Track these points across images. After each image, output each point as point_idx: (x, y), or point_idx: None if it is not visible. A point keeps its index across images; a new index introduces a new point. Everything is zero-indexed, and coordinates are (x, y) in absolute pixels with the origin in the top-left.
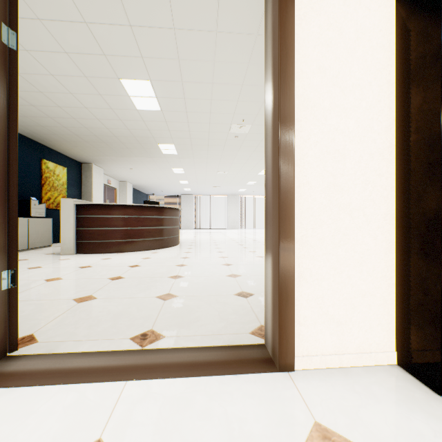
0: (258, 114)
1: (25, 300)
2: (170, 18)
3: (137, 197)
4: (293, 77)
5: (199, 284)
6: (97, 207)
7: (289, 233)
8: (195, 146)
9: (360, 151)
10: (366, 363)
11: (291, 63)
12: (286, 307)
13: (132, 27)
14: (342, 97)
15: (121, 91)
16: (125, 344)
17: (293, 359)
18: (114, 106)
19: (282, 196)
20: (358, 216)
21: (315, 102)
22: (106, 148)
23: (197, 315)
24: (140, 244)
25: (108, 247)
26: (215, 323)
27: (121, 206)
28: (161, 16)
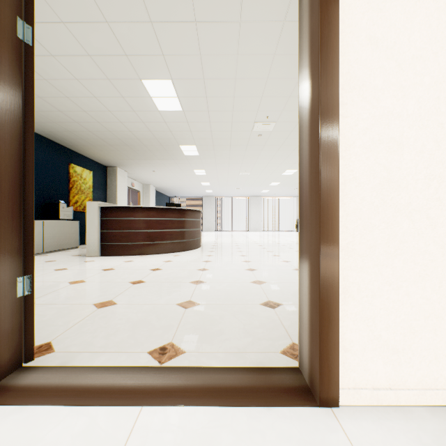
0: (284, 110)
1: (47, 303)
2: (192, 10)
3: (159, 200)
4: (337, 50)
5: (221, 291)
6: (120, 210)
7: (332, 239)
8: (216, 146)
9: (422, 138)
10: (430, 402)
11: (335, 35)
12: (329, 329)
13: (153, 23)
14: (398, 73)
15: (143, 92)
16: (142, 359)
17: (337, 392)
18: (136, 108)
19: (324, 195)
20: (420, 219)
21: (365, 80)
22: (130, 151)
23: (221, 328)
24: (162, 246)
25: (131, 249)
26: (240, 338)
27: (143, 208)
28: (182, 9)
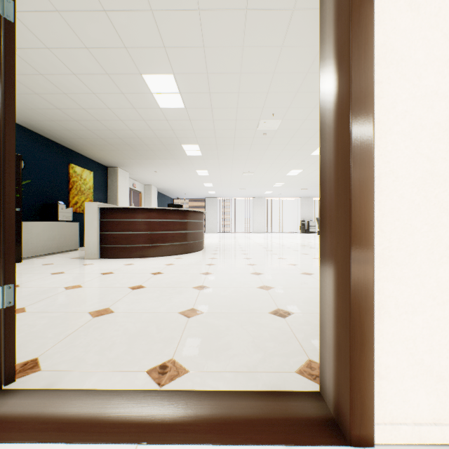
0: (290, 107)
1: (39, 311)
2: None
3: (161, 201)
4: (372, 17)
5: (227, 298)
6: (121, 211)
7: (366, 244)
8: (220, 145)
9: None
10: None
11: None
12: (361, 353)
13: (154, 11)
14: (444, 45)
15: (144, 88)
16: (139, 381)
17: (371, 429)
18: (137, 105)
19: (355, 191)
20: None
21: (404, 54)
22: (131, 151)
23: (227, 341)
24: (163, 249)
25: (132, 252)
26: (249, 353)
27: (144, 209)
28: None
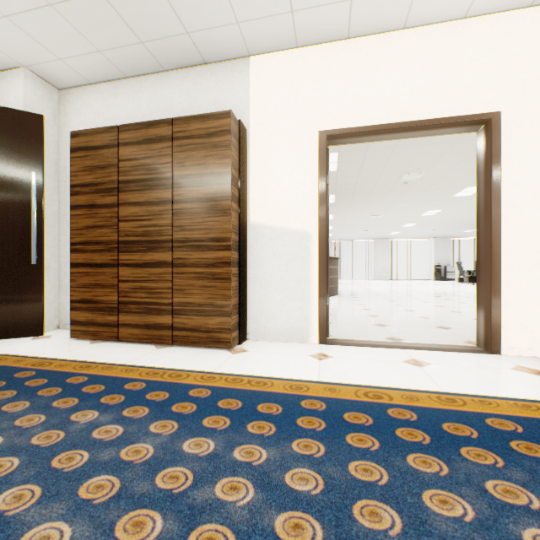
0: (435, 163)
1: None
2: None
3: None
4: (500, 192)
5: (398, 321)
6: None
7: (497, 278)
8: (356, 194)
9: None
10: None
11: (499, 185)
12: (495, 319)
13: None
14: (533, 199)
15: None
16: (384, 340)
17: (500, 348)
18: None
19: (493, 258)
20: None
21: (515, 204)
22: None
23: (416, 334)
24: None
25: None
26: (433, 337)
27: None
28: None
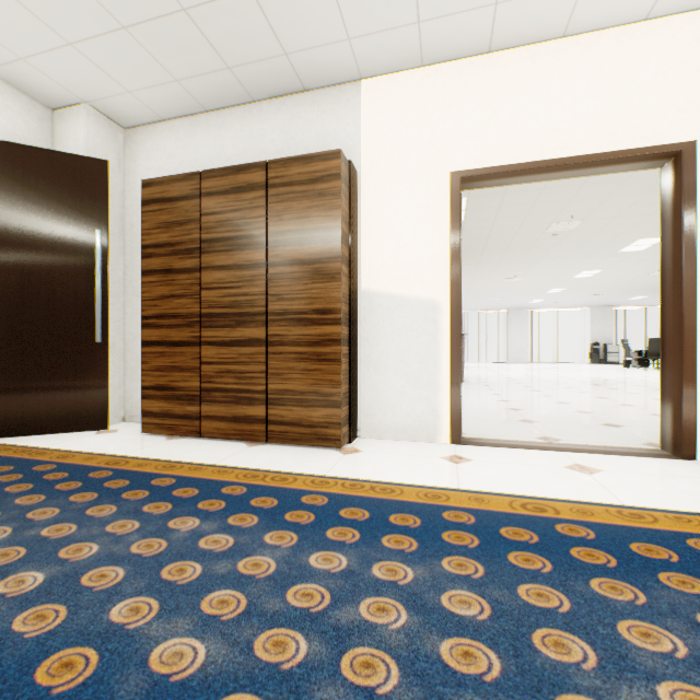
0: (597, 209)
1: None
2: None
3: None
4: (695, 246)
5: (549, 416)
6: None
7: (691, 360)
8: (487, 251)
9: None
10: None
11: (693, 237)
12: (688, 414)
13: None
14: None
15: None
16: (535, 440)
17: (694, 452)
18: None
19: (685, 333)
20: None
21: None
22: None
23: (577, 433)
24: None
25: None
26: (600, 438)
27: None
28: None
